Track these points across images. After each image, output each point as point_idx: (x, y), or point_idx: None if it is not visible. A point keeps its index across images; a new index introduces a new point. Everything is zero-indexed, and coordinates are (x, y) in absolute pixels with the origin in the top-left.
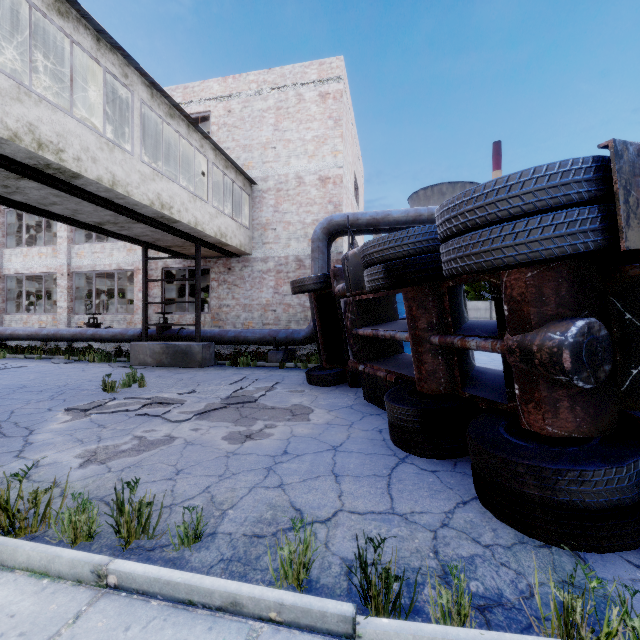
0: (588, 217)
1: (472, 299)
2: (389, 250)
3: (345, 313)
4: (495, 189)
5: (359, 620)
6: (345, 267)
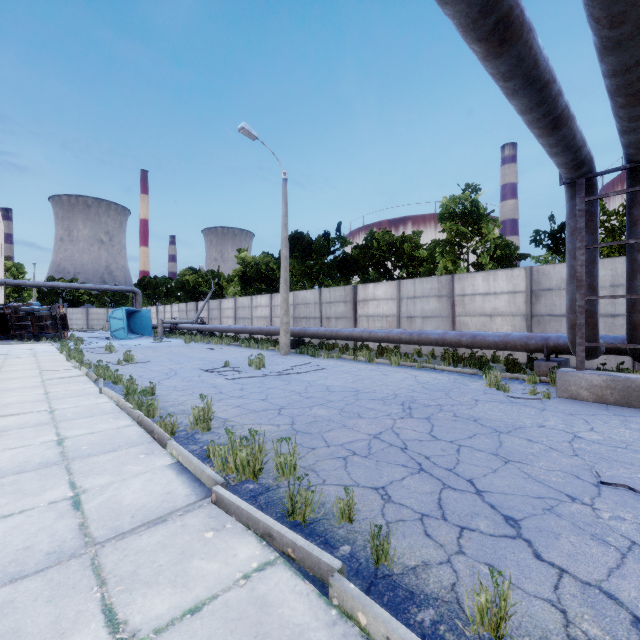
0: (49, 312)
1: (97, 307)
2: (27, 310)
3: (10, 319)
4: (40, 309)
5: (24, 342)
6: (12, 308)
